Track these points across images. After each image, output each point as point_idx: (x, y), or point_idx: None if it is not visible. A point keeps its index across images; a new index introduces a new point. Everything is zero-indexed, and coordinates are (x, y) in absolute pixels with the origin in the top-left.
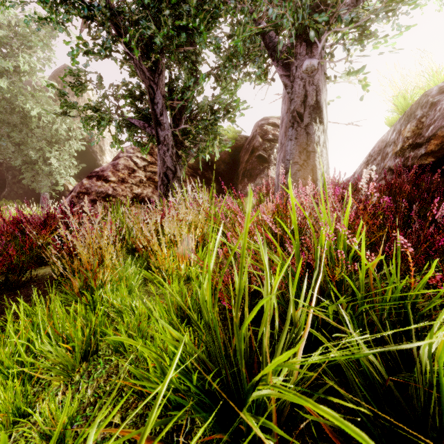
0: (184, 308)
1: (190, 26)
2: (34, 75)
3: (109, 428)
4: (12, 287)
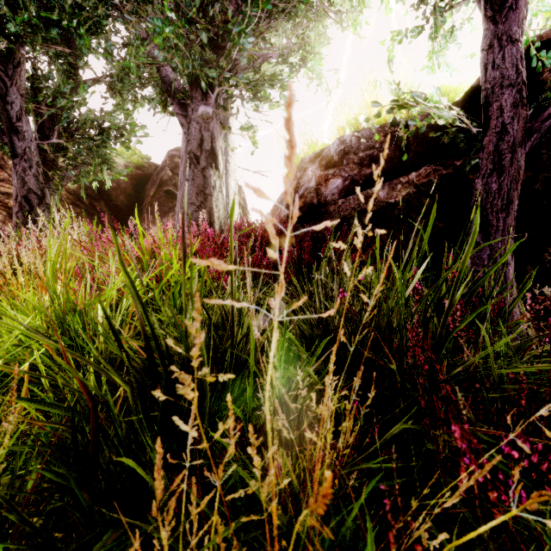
0: (39, 308)
1: (64, 24)
2: None
3: None
4: None
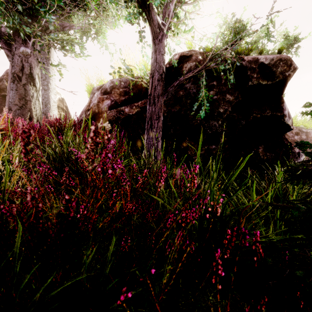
0: None
1: None
2: None
3: None
4: None
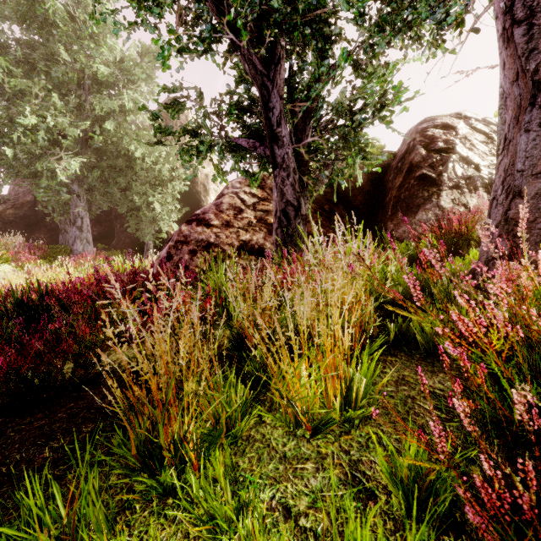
0: None
1: None
2: (139, 113)
3: None
4: (78, 383)
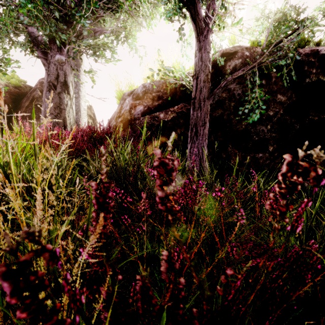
0: None
1: None
2: None
3: None
4: None
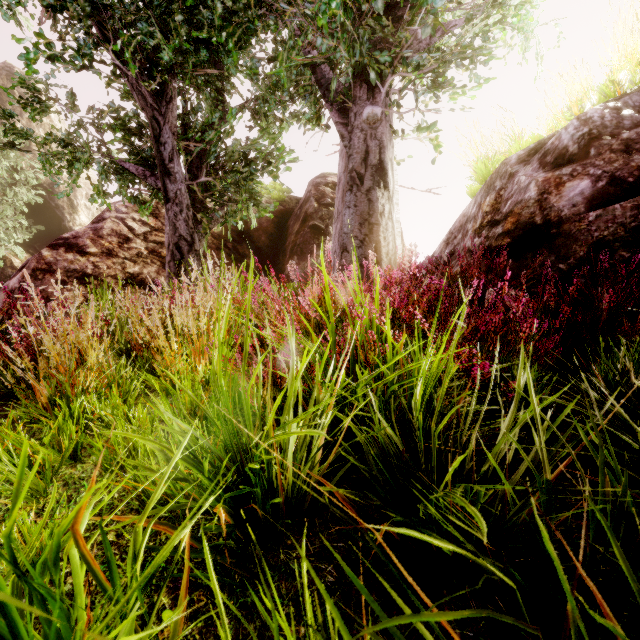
0: (197, 403)
1: (213, 41)
2: None
3: (101, 546)
4: None
